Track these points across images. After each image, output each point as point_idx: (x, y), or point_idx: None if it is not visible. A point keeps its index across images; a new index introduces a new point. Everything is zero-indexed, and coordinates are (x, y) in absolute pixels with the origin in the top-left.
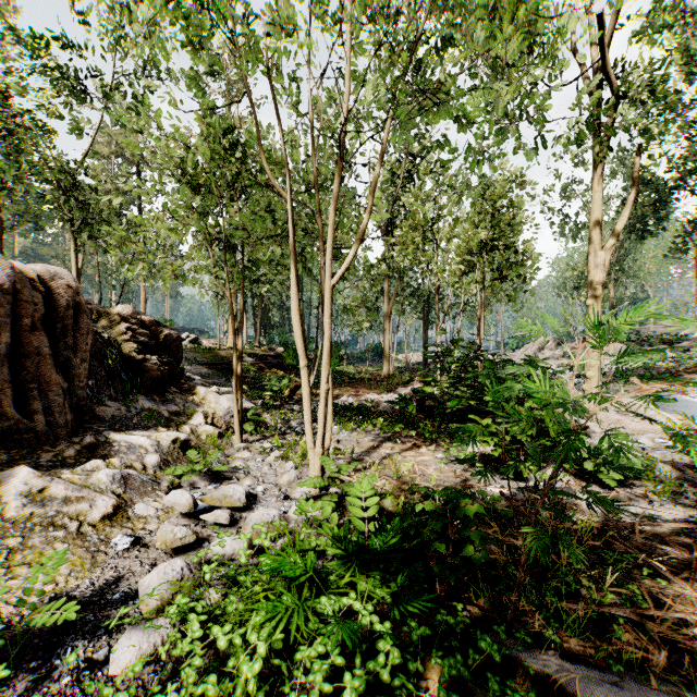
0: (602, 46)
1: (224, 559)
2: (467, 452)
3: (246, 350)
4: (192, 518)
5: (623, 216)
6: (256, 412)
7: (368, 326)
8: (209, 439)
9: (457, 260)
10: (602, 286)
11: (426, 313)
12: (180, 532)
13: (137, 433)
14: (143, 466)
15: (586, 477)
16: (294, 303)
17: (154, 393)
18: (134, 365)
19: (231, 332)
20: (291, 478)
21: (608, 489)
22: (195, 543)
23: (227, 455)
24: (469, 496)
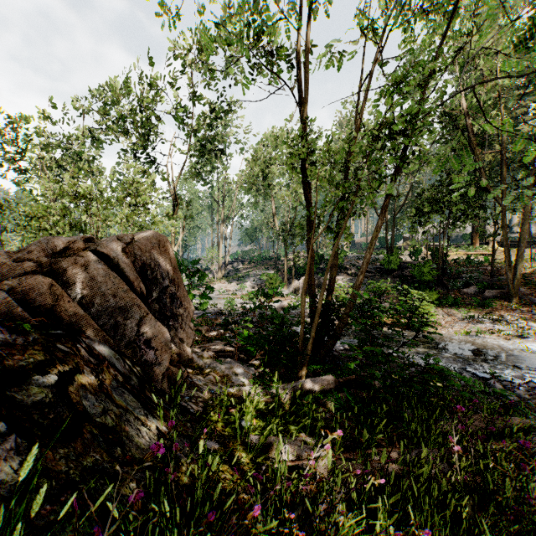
0: (174, 191)
1: None
2: None
3: None
4: None
5: (180, 238)
6: None
7: None
8: None
9: None
10: None
11: None
12: None
13: None
14: None
15: None
16: None
17: None
18: None
19: None
20: None
21: None
22: None
23: None
24: None
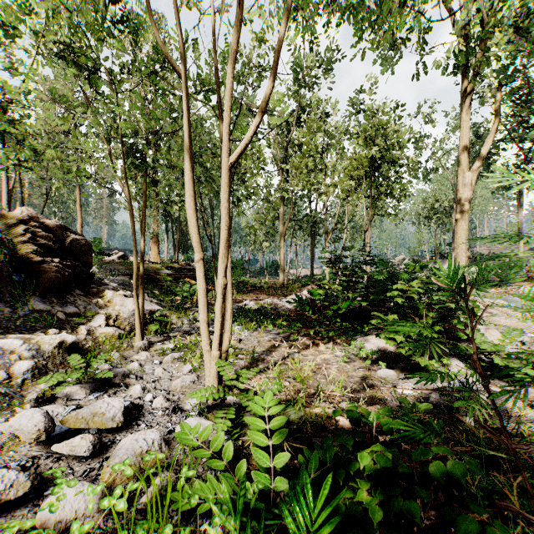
0: None
1: (59, 527)
2: (367, 350)
3: (165, 264)
4: (47, 446)
5: (487, 141)
6: (163, 314)
7: (267, 245)
8: (108, 341)
9: (346, 180)
10: (469, 203)
11: (313, 235)
12: (3, 480)
13: (15, 337)
14: (8, 375)
15: (488, 374)
16: (188, 188)
17: (53, 295)
18: (31, 267)
19: (153, 250)
20: (186, 383)
21: (518, 387)
22: (34, 491)
23: (124, 357)
24: (433, 429)
